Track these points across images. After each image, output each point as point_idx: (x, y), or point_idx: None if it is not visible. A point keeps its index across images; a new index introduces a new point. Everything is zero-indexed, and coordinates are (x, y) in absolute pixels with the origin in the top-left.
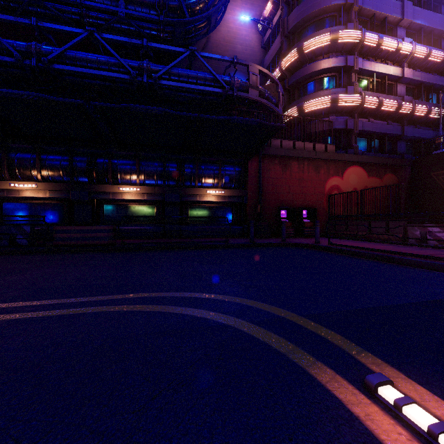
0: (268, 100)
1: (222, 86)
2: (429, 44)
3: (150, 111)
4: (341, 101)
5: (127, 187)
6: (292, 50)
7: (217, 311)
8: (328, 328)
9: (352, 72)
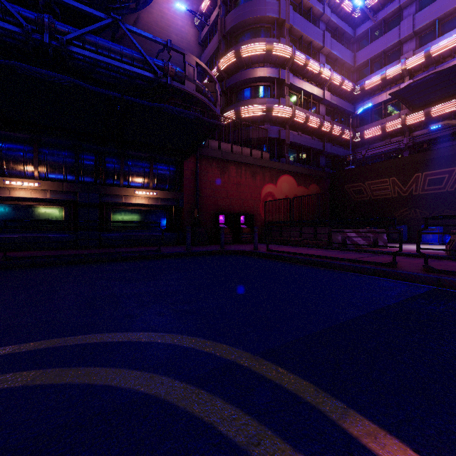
0: (206, 98)
1: (153, 71)
2: (342, 75)
3: (51, 78)
4: (275, 111)
5: (19, 181)
6: (230, 52)
7: (135, 366)
8: (293, 372)
9: (284, 85)
